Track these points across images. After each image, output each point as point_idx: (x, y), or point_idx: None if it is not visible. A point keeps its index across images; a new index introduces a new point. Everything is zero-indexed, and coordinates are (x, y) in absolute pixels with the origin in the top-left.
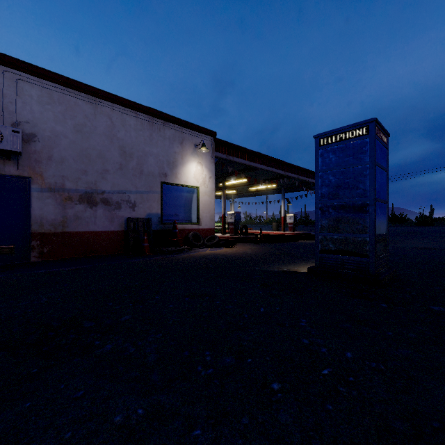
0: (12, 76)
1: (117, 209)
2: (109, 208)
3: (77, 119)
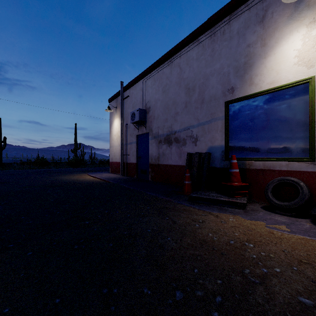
0: (145, 81)
1: (184, 145)
2: (179, 145)
3: (163, 83)
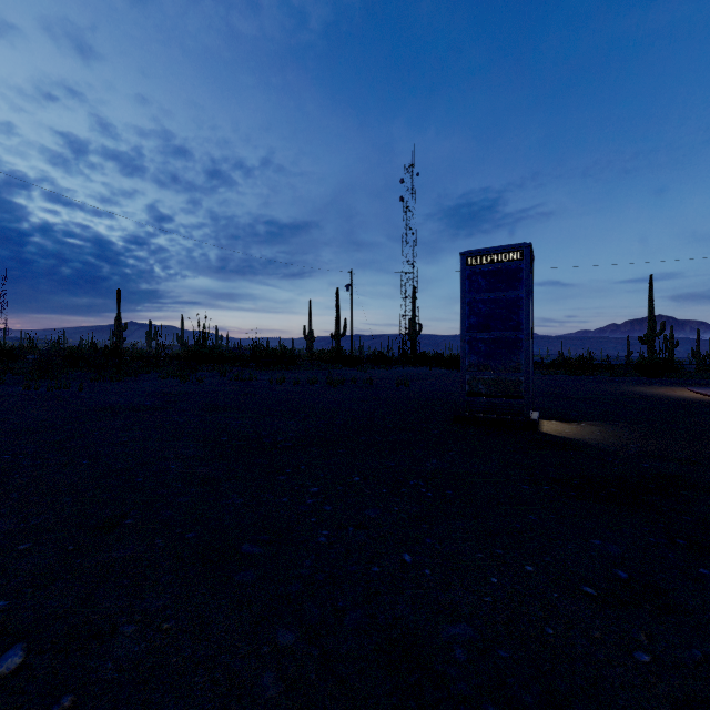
0: None
1: None
2: None
3: None
